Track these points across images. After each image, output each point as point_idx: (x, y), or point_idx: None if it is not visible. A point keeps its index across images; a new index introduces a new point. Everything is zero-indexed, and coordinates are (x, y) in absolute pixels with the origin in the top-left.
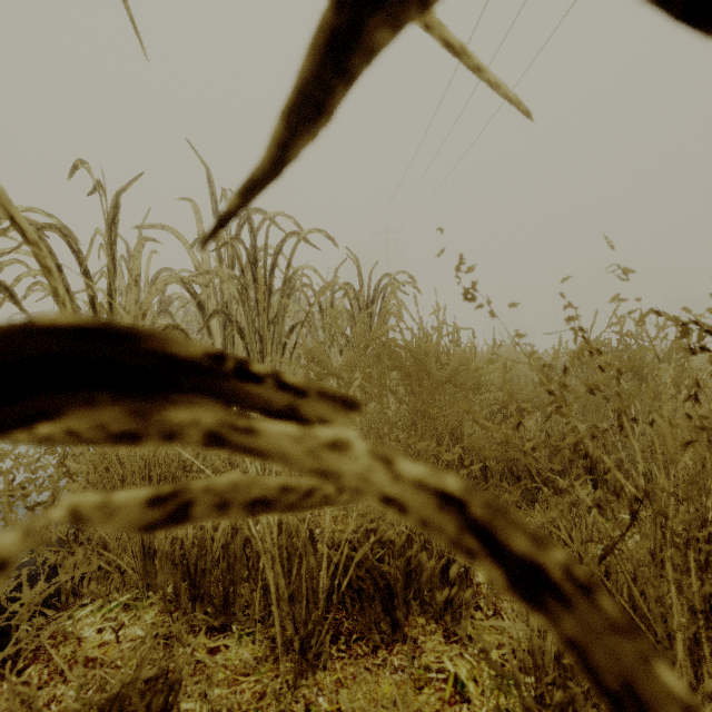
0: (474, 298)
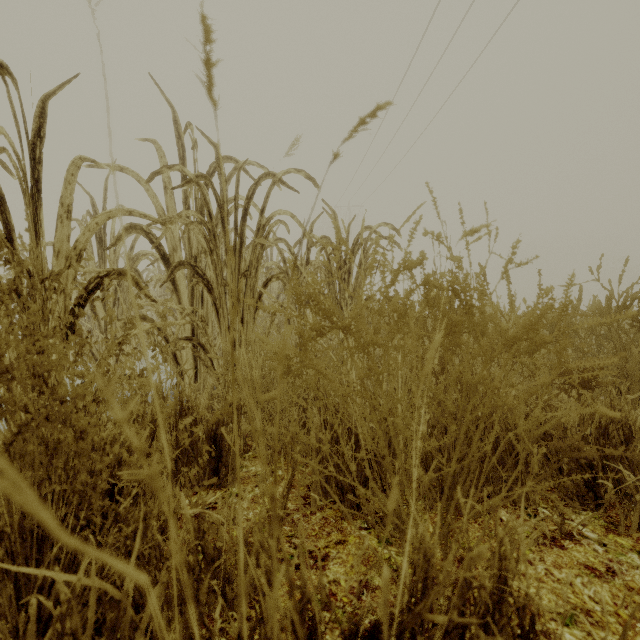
0: None
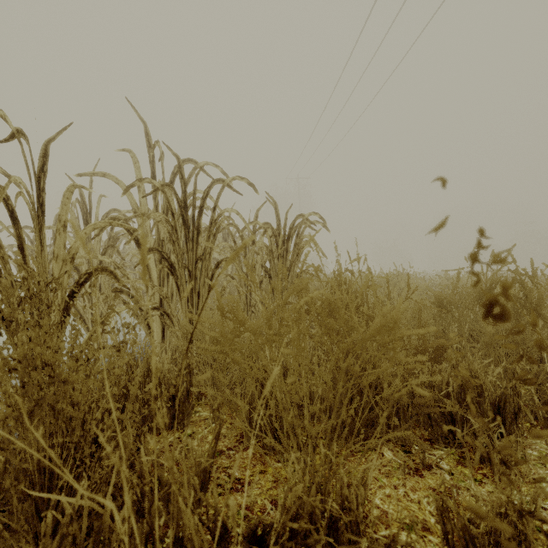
0: (506, 315)
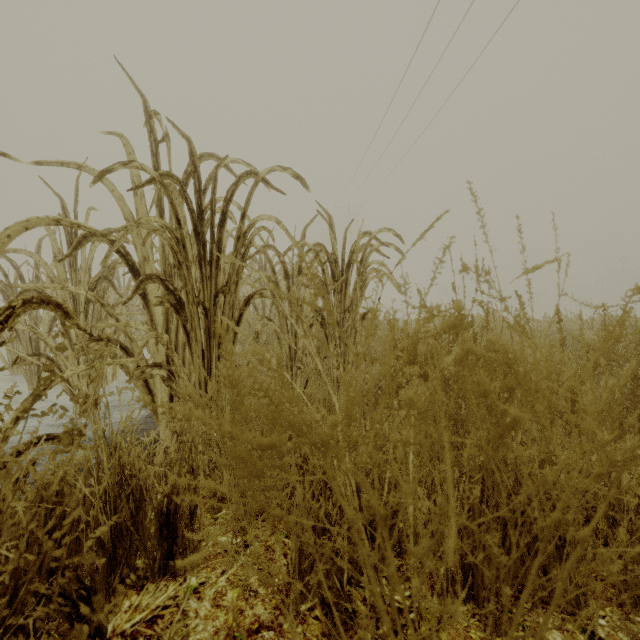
0: None
